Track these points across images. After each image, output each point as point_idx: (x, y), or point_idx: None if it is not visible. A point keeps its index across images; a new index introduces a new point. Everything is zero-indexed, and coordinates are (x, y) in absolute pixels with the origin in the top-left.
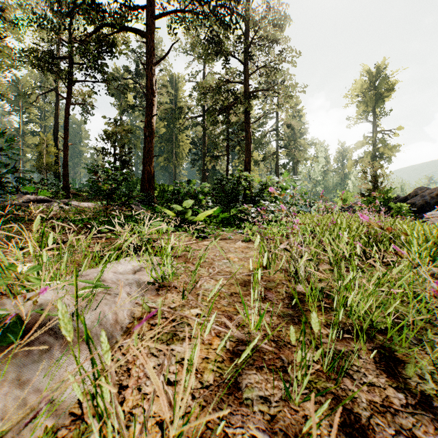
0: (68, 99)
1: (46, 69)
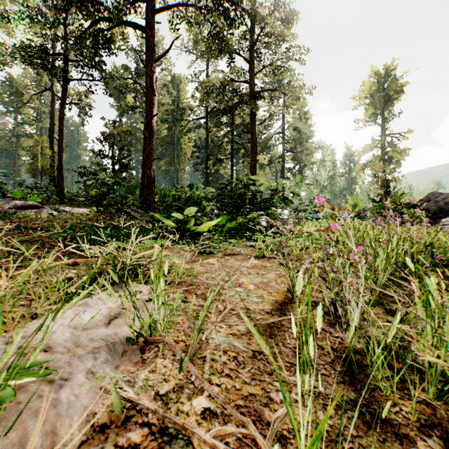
0: (62, 98)
1: (38, 66)
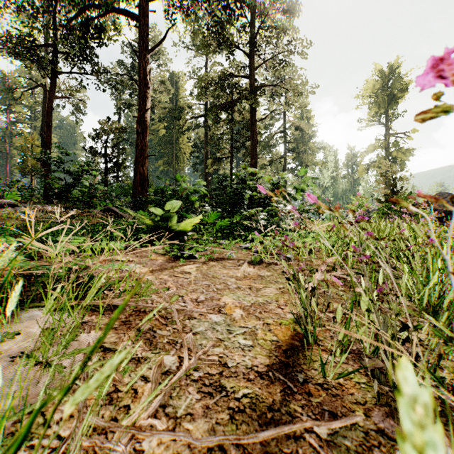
0: (50, 91)
1: (24, 56)
